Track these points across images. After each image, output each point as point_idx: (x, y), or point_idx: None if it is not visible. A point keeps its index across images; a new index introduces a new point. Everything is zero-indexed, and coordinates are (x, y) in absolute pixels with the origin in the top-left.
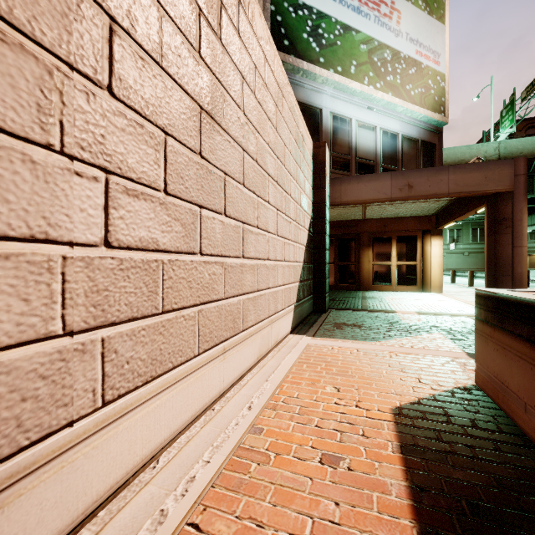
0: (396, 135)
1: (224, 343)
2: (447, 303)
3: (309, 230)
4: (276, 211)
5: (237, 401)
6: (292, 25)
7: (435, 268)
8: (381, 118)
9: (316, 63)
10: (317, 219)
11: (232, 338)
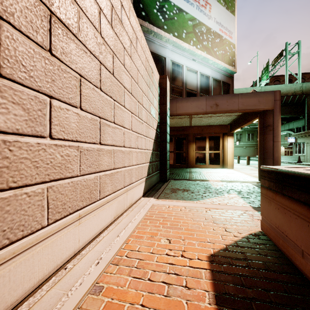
0: (208, 77)
1: (79, 211)
2: (237, 175)
3: (157, 130)
4: (130, 113)
5: (89, 258)
6: (147, 3)
7: (229, 155)
8: (200, 66)
9: (162, 29)
10: (161, 123)
11: (89, 206)
